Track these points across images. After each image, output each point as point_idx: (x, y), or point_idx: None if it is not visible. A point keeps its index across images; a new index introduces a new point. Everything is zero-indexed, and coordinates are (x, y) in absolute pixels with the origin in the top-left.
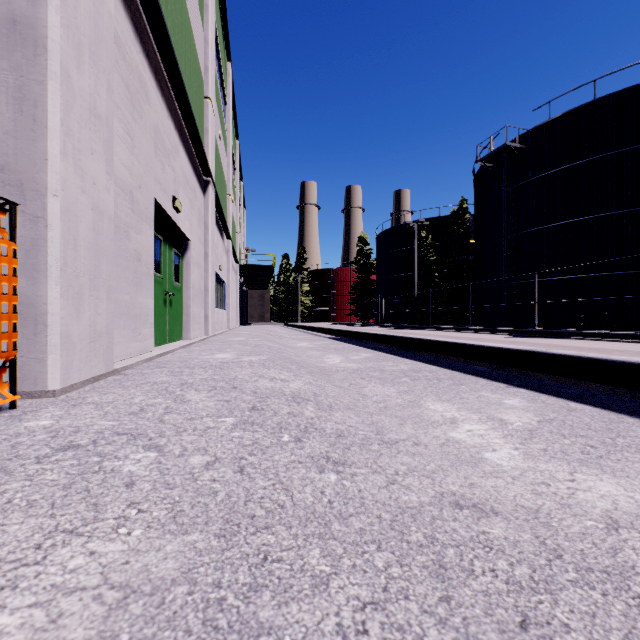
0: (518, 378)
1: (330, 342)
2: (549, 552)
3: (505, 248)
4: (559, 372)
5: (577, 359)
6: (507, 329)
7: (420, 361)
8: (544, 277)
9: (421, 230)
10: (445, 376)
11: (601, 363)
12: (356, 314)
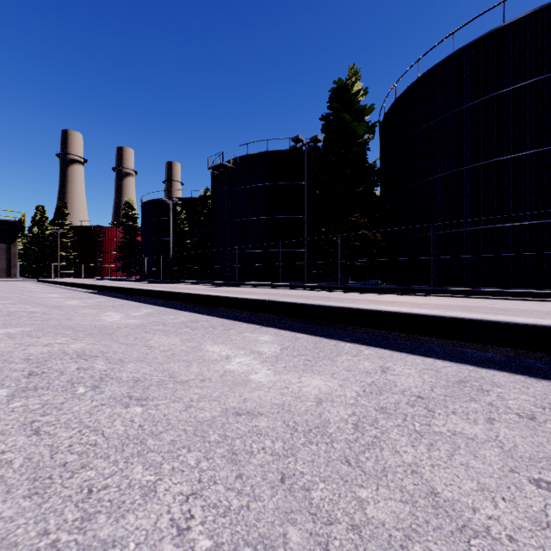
0: (170, 304)
1: (80, 294)
2: (94, 327)
3: (226, 229)
4: (174, 299)
5: (177, 293)
6: (216, 282)
7: (133, 301)
8: (245, 250)
9: (177, 206)
10: (134, 305)
11: (181, 294)
12: (123, 270)
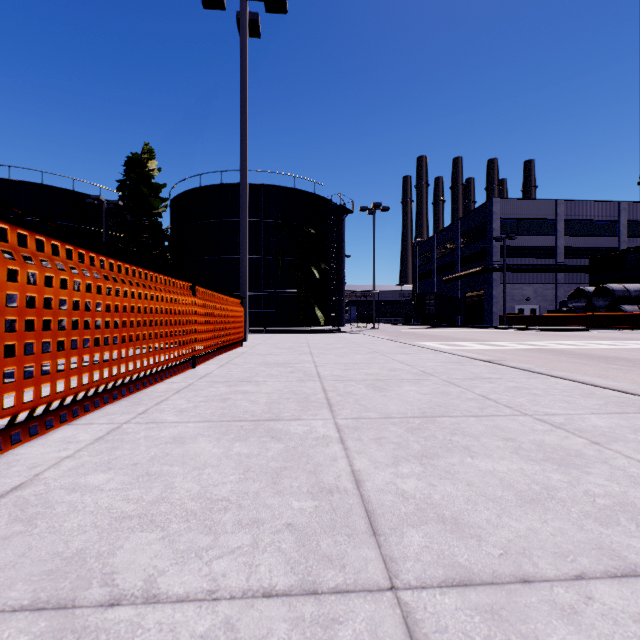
0: None
1: None
2: None
3: None
4: None
5: None
6: None
7: None
8: None
9: None
10: None
11: None
12: None
